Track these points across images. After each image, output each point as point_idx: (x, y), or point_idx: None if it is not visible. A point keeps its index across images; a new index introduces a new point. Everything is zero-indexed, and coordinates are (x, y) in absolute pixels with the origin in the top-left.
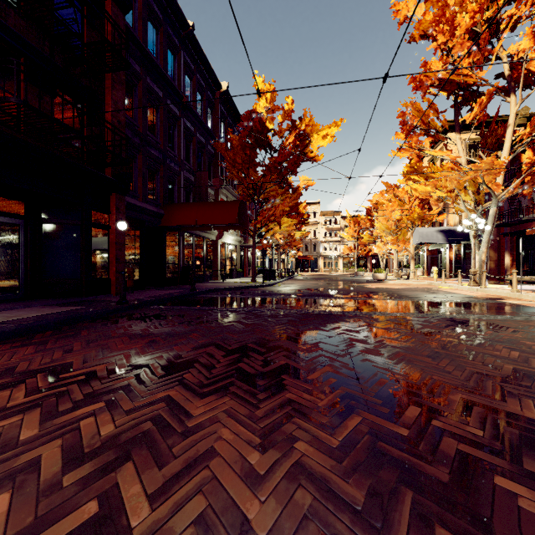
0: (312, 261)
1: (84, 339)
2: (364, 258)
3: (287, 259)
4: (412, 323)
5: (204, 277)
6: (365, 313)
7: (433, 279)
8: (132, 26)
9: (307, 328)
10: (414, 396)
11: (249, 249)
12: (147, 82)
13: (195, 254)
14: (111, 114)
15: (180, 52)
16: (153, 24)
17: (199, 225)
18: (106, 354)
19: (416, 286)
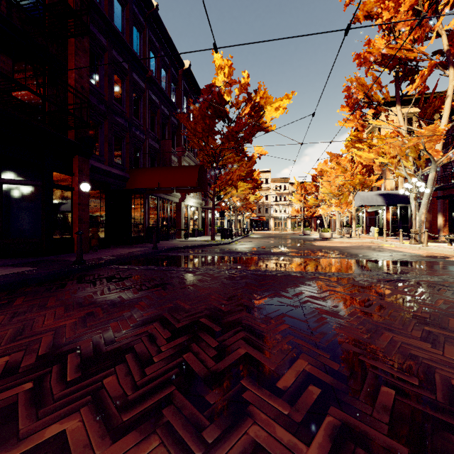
0: (264, 221)
1: (11, 311)
2: (309, 219)
3: (243, 220)
4: (377, 286)
5: (168, 236)
6: (324, 273)
7: (373, 237)
8: (98, 0)
9: (267, 293)
10: (450, 433)
11: (209, 211)
12: (113, 54)
13: (159, 215)
14: (74, 79)
15: (145, 29)
16: (119, 1)
17: (162, 188)
18: (22, 337)
19: (360, 244)
